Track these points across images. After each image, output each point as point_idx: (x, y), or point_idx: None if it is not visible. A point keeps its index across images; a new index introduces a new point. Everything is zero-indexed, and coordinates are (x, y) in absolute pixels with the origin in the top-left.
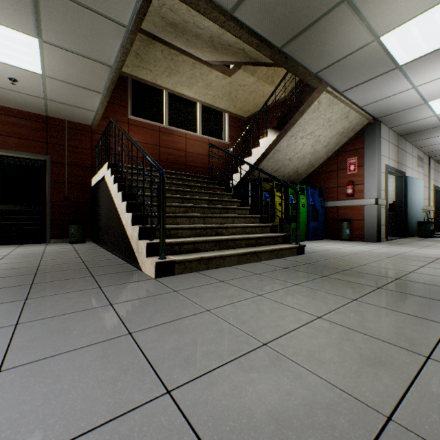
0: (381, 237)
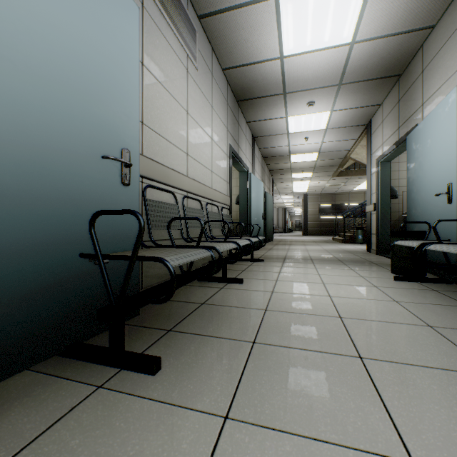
0: (373, 248)
